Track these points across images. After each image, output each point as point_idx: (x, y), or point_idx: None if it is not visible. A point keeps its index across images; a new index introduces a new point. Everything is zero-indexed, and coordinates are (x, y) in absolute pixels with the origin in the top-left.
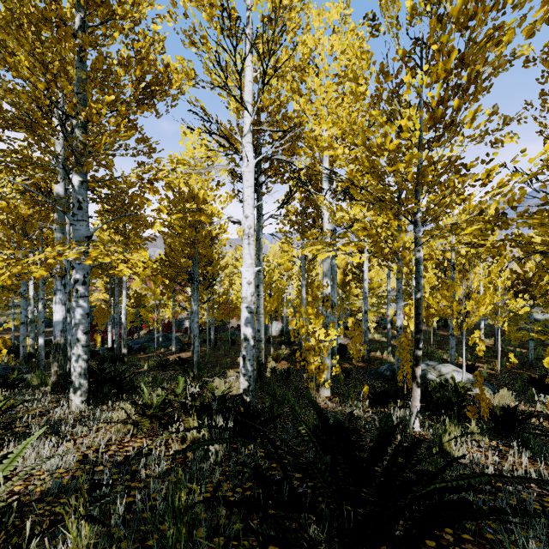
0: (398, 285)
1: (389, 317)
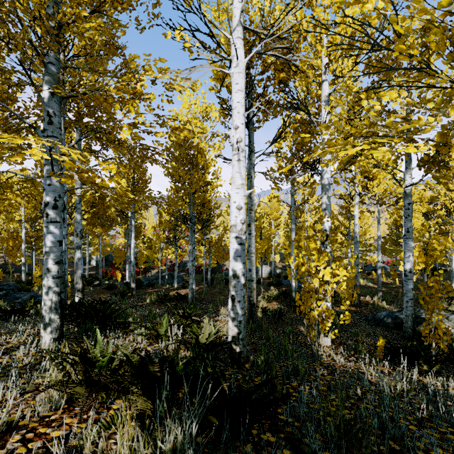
0: (407, 223)
1: (379, 263)
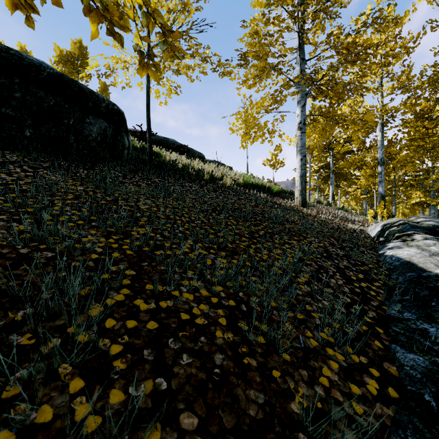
0: None
1: None
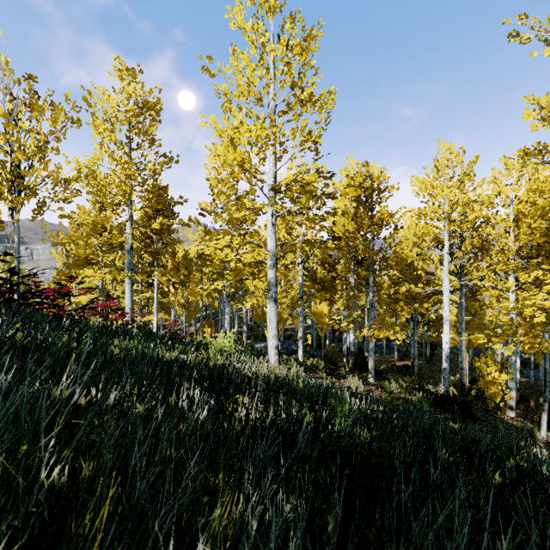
0: None
1: None
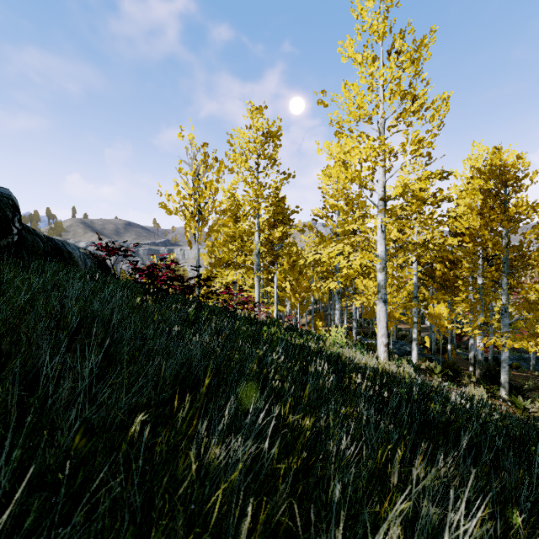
0: None
1: None
